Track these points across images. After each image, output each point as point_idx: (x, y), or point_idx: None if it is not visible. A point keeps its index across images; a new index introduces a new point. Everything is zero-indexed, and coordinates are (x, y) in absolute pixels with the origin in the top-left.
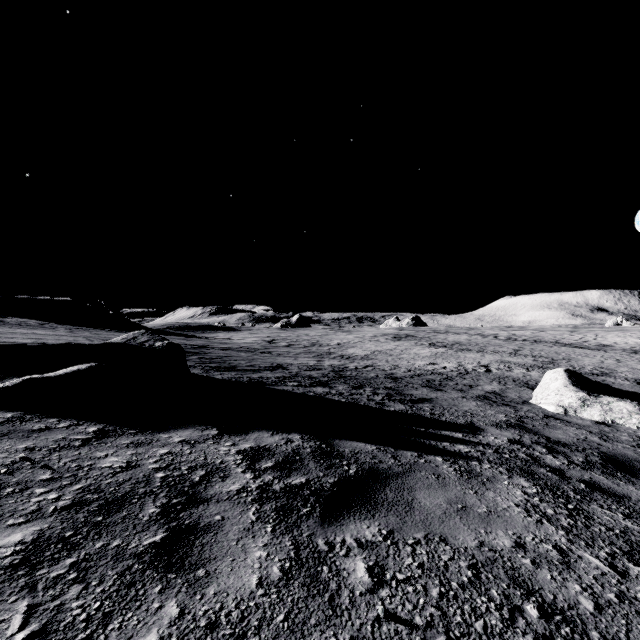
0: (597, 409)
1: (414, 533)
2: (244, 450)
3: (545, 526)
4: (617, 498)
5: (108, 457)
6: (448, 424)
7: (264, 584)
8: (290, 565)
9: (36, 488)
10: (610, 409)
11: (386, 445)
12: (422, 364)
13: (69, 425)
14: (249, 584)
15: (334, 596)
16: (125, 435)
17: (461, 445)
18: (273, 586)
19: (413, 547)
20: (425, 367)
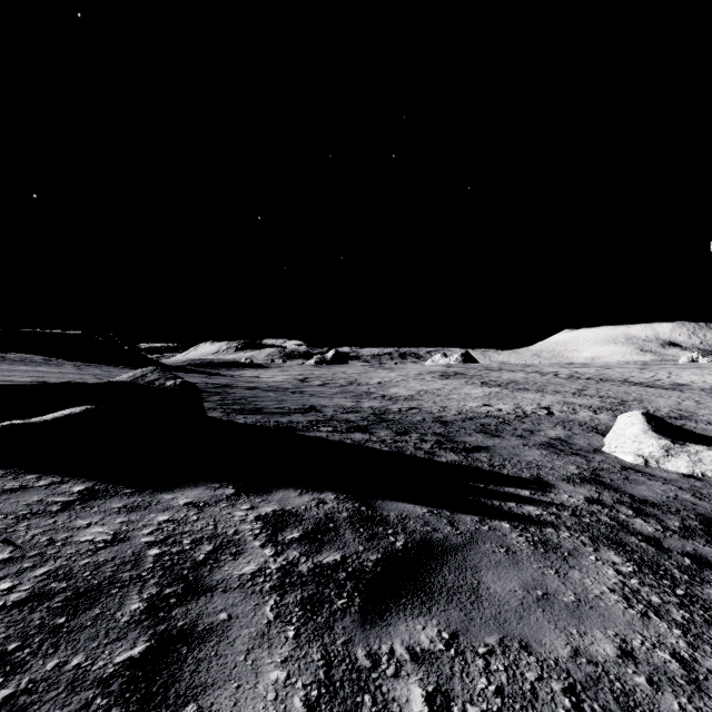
0: (684, 460)
1: (485, 636)
2: (265, 515)
3: (654, 622)
4: None
5: (91, 527)
6: (511, 478)
7: None
8: (318, 694)
9: None
10: (699, 460)
11: (440, 507)
12: (474, 406)
13: (50, 483)
14: None
15: None
16: (118, 496)
17: (530, 506)
18: None
19: (486, 659)
20: (478, 409)
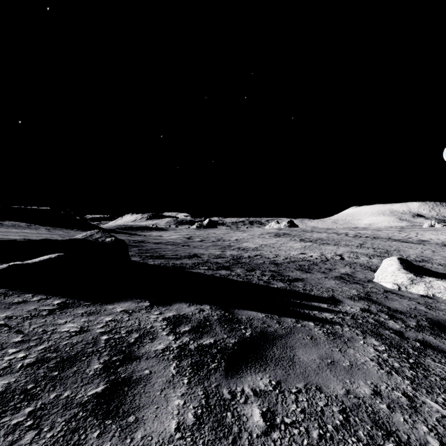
0: (422, 286)
1: (296, 383)
2: (168, 317)
3: (394, 377)
4: (444, 354)
5: (67, 323)
6: (316, 297)
7: (181, 428)
8: (202, 411)
9: (9, 348)
10: (431, 286)
11: (272, 313)
12: (295, 254)
13: (40, 299)
14: (169, 428)
15: (236, 438)
16: (81, 306)
17: (326, 313)
18: (188, 430)
19: (296, 395)
20: (297, 256)
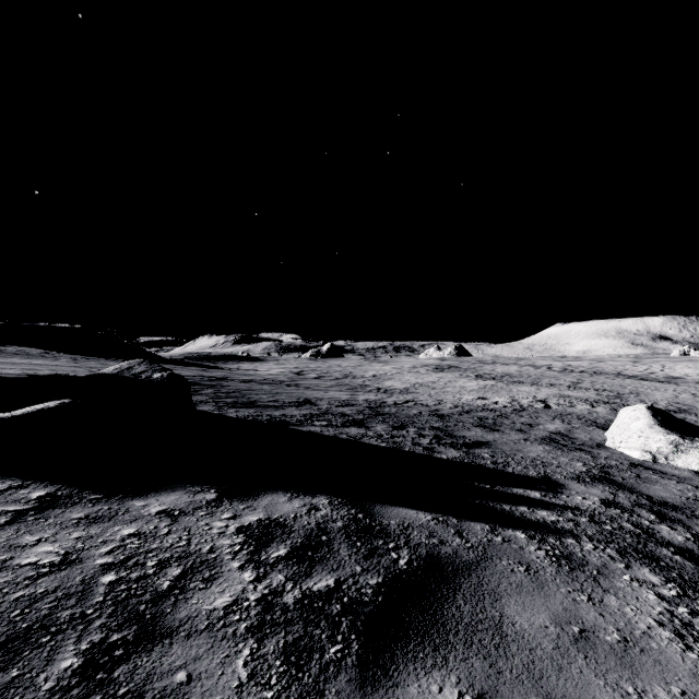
0: (695, 456)
1: None
2: (248, 526)
3: None
4: None
5: (39, 545)
6: (518, 478)
7: None
8: None
9: None
10: None
11: (445, 513)
12: (470, 399)
13: (7, 488)
14: None
15: None
16: (81, 503)
17: (543, 510)
18: None
19: None
20: (474, 402)
